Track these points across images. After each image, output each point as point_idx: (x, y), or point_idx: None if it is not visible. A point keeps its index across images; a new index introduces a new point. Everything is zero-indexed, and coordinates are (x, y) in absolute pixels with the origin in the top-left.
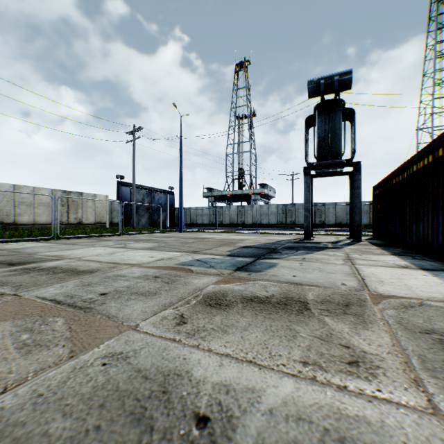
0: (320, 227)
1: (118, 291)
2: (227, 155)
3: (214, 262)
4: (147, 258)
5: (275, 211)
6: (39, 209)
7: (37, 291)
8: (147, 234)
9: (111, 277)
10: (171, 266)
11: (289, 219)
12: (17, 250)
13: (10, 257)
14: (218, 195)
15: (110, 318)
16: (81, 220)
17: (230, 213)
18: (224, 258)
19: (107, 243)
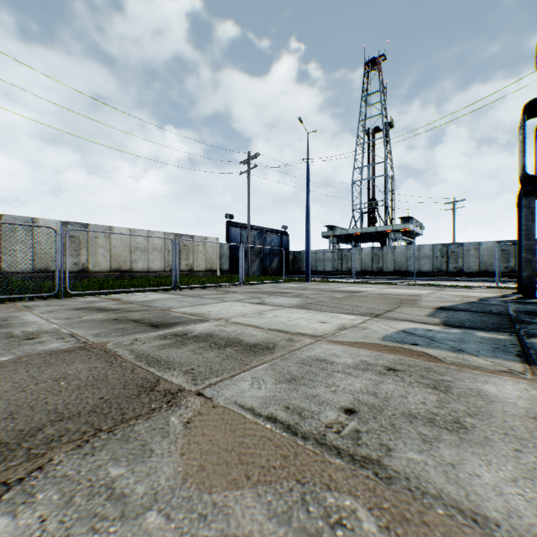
0: (506, 276)
1: (366, 403)
2: (353, 183)
3: (446, 339)
4: (318, 324)
5: (429, 254)
6: (152, 254)
7: (226, 388)
8: (269, 285)
9: (310, 362)
10: (382, 344)
11: (452, 265)
12: (146, 304)
13: (144, 314)
14: (343, 234)
15: (482, 526)
16: (192, 267)
17: (362, 257)
18: (448, 330)
19: (235, 296)
